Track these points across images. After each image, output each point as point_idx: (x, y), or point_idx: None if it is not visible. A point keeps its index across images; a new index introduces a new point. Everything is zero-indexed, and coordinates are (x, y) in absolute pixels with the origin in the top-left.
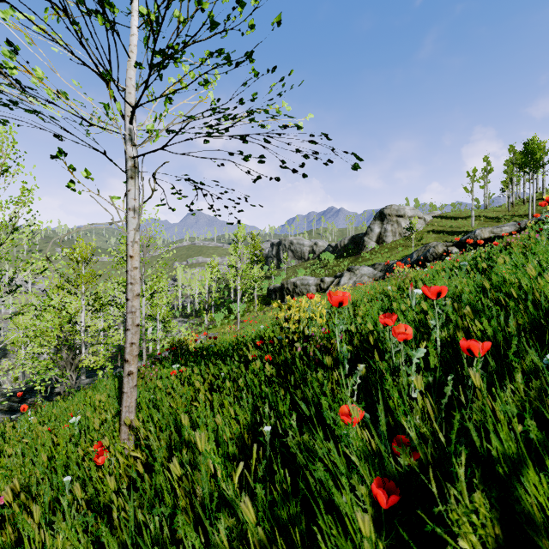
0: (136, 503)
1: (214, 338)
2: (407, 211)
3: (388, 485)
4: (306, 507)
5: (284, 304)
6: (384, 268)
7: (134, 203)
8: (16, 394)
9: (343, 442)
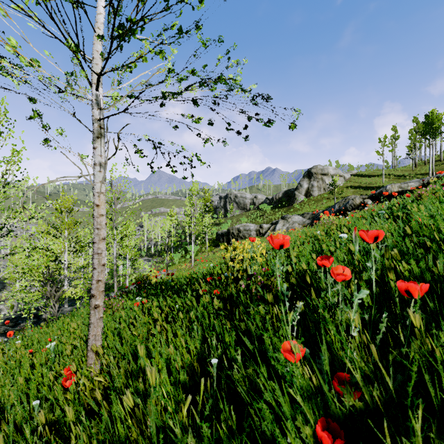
0: (94, 430)
1: (172, 274)
2: (329, 170)
3: (332, 427)
4: (250, 436)
5: (230, 246)
6: (312, 217)
7: (100, 159)
8: (11, 319)
9: (288, 383)
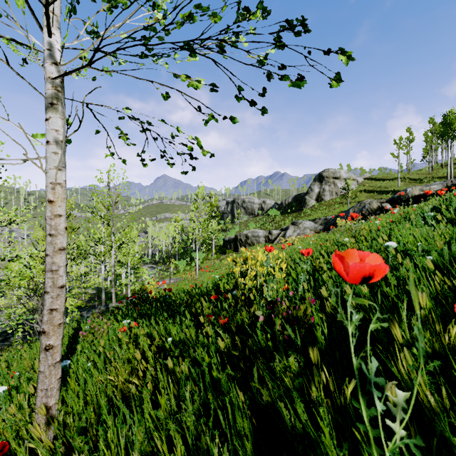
0: None
1: (169, 290)
2: (342, 174)
3: None
4: None
5: (237, 253)
6: (324, 222)
7: (56, 136)
8: (0, 333)
9: None
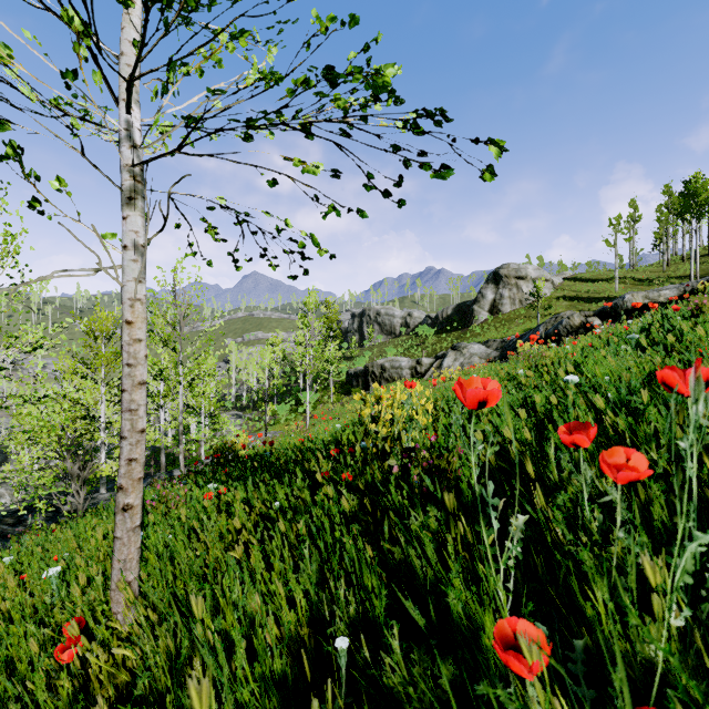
0: None
1: (270, 443)
2: (529, 271)
3: None
4: None
5: (368, 394)
6: (501, 346)
7: (135, 239)
8: (11, 513)
9: None
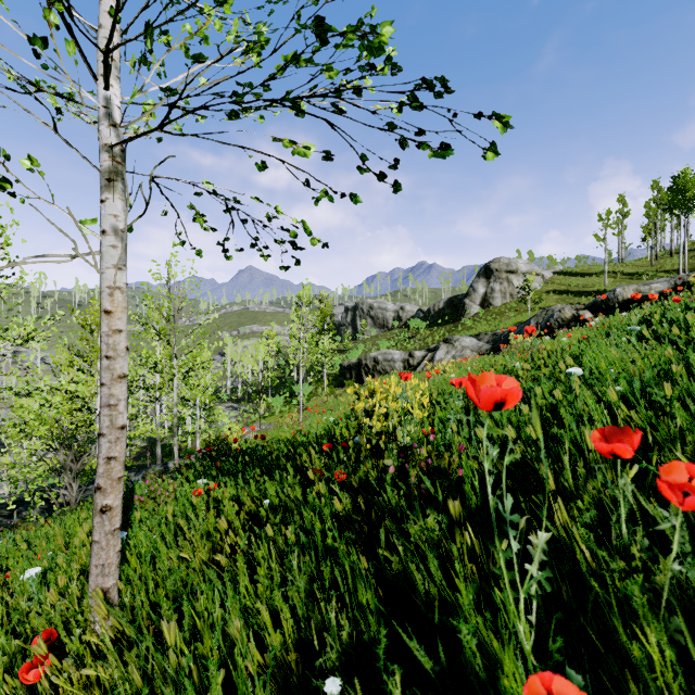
0: None
1: (262, 437)
2: (520, 265)
3: None
4: None
5: (362, 386)
6: (492, 339)
7: (114, 223)
8: (7, 505)
9: None
